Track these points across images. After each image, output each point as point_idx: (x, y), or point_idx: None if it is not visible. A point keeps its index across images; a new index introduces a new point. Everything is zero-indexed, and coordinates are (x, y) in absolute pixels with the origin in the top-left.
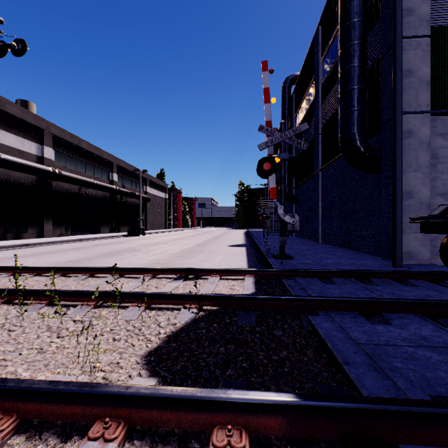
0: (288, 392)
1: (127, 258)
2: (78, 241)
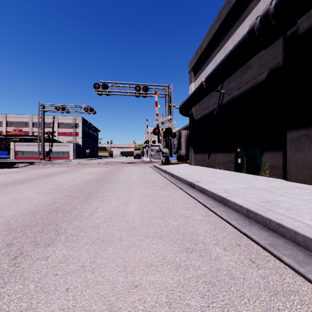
0: (40, 162)
1: (52, 170)
2: (189, 185)
